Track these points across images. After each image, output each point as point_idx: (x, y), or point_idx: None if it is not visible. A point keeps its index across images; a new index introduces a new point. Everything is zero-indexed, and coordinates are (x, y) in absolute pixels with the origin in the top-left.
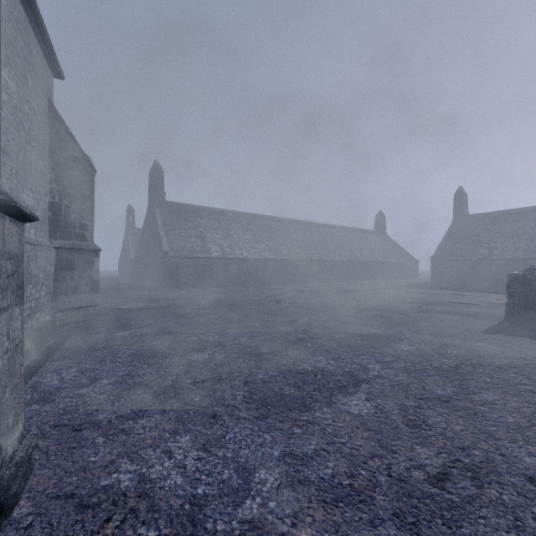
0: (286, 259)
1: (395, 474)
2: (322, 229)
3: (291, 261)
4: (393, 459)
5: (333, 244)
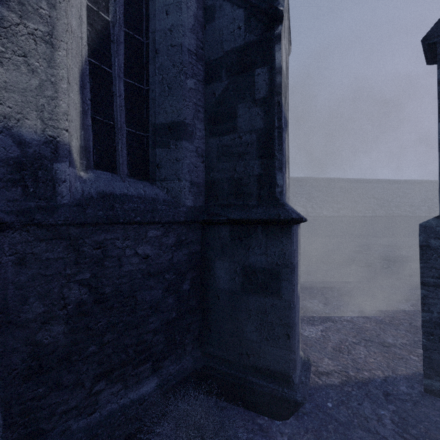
0: (363, 216)
1: (413, 324)
2: (405, 185)
3: (369, 218)
4: (414, 322)
5: (419, 199)
